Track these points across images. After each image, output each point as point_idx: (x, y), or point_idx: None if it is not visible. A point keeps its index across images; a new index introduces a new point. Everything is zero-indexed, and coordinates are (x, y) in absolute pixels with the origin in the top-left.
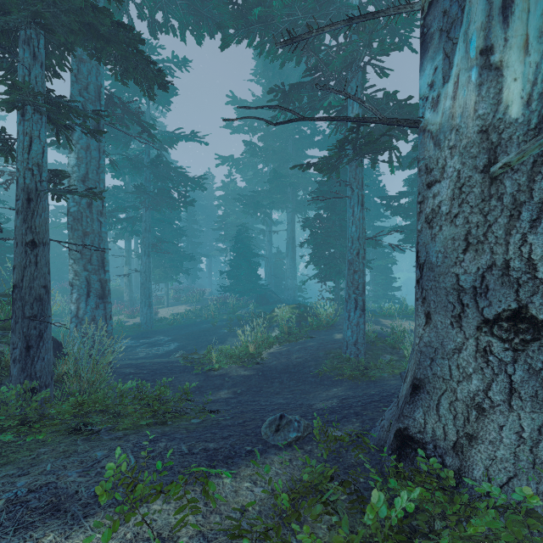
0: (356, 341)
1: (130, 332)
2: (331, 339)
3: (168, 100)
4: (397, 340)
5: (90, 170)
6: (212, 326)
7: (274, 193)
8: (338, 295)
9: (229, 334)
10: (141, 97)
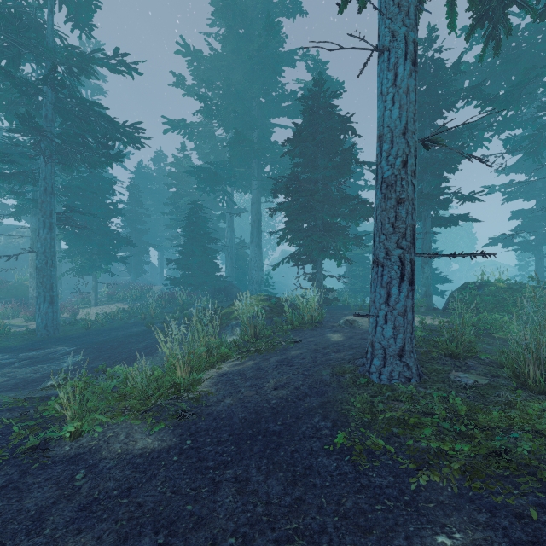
0: (402, 348)
1: (15, 341)
2: (328, 344)
3: (88, 20)
4: (462, 342)
5: None
6: (147, 328)
7: (236, 166)
8: (321, 282)
9: (166, 340)
10: (43, 4)
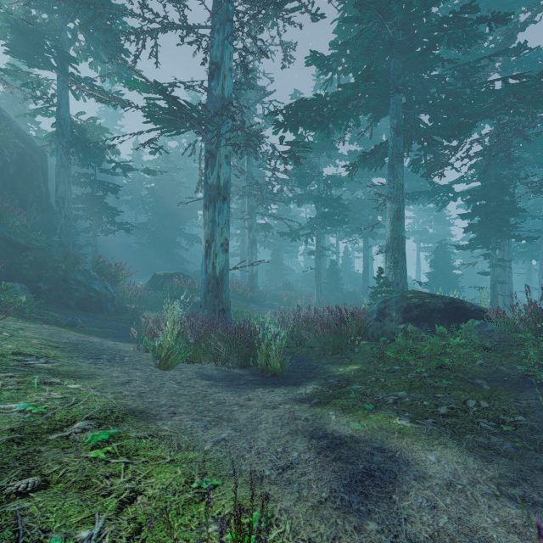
0: None
1: None
2: None
3: None
4: None
5: (504, 255)
6: None
7: None
8: None
9: None
10: None
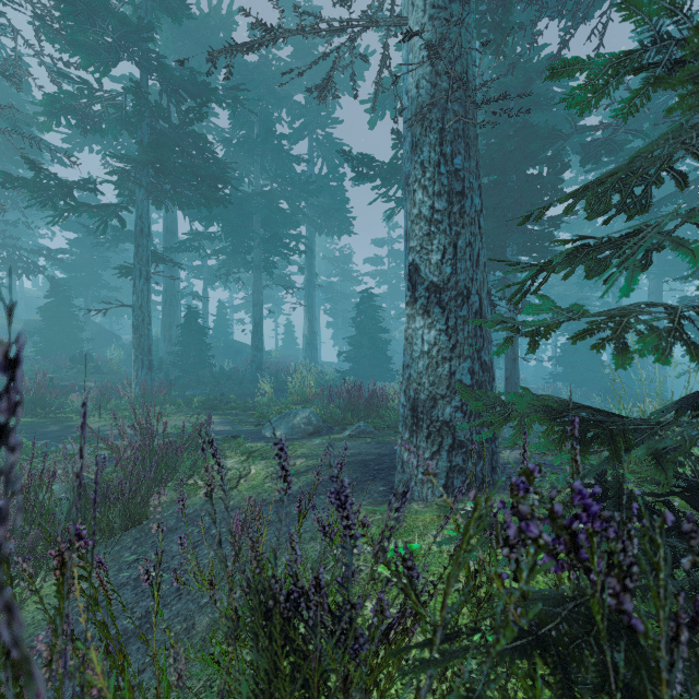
0: None
1: None
2: None
3: None
4: None
5: None
6: None
7: None
8: None
9: None
10: None
